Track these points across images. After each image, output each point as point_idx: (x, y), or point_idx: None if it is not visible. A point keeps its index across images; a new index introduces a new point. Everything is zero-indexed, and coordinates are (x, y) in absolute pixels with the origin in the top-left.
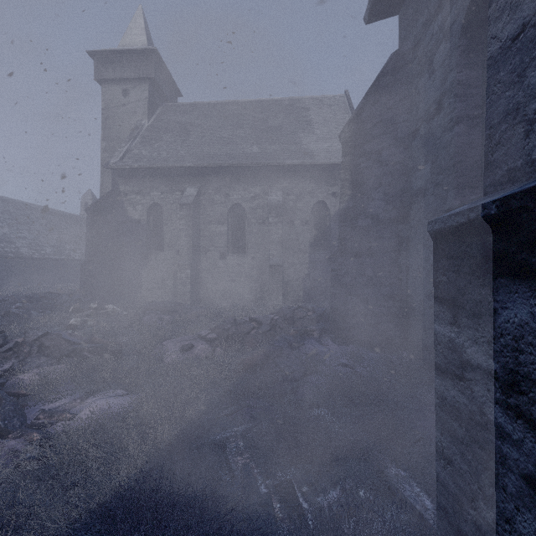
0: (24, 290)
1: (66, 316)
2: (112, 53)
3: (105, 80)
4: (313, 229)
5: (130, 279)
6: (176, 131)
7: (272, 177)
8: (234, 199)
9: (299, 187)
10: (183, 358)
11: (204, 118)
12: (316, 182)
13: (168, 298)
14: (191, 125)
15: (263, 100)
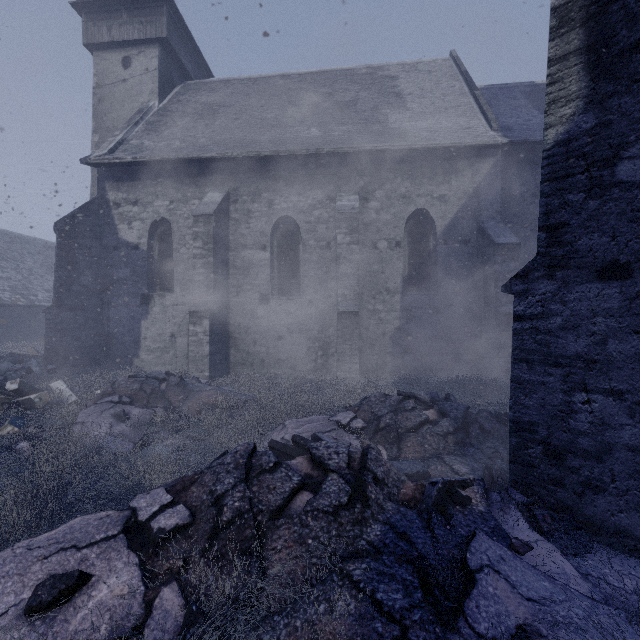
0: None
1: None
2: (107, 3)
3: (97, 46)
4: (408, 256)
5: (123, 335)
6: (197, 114)
7: (342, 172)
8: (282, 209)
9: (385, 187)
10: None
11: (240, 96)
12: (412, 178)
13: (180, 365)
14: (220, 105)
15: (327, 71)
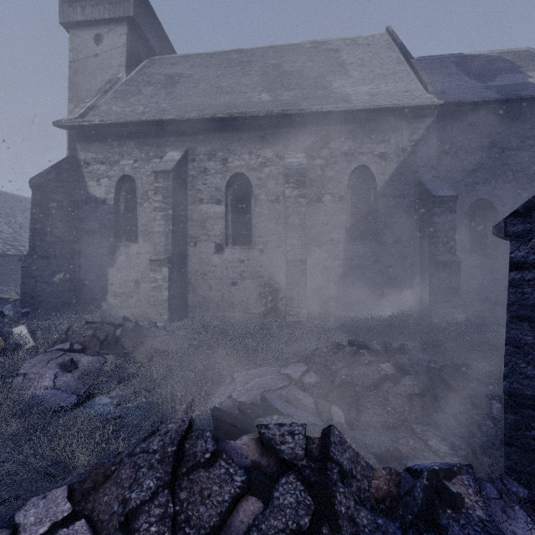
0: None
1: None
2: None
3: (72, 24)
4: (350, 209)
5: (92, 281)
6: (160, 84)
7: (290, 133)
8: (235, 167)
9: (329, 146)
10: None
11: (199, 68)
12: (355, 138)
13: (143, 308)
14: (180, 76)
15: (276, 46)
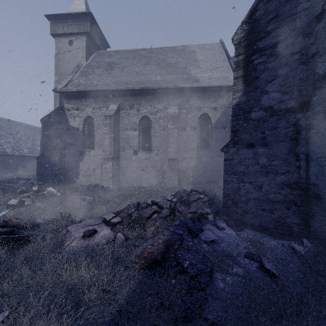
0: (7, 176)
1: (12, 197)
2: (61, 16)
3: (57, 35)
4: (199, 134)
5: (71, 169)
6: (104, 68)
7: (170, 96)
8: (143, 113)
9: (189, 103)
10: (83, 246)
11: (124, 59)
12: (201, 99)
13: (97, 182)
14: (114, 63)
15: (164, 47)
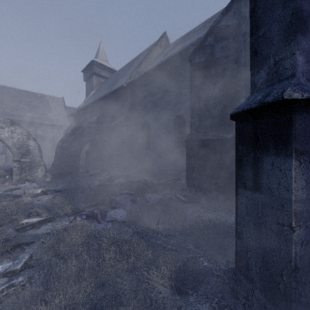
0: None
1: None
2: None
3: None
4: (52, 143)
5: None
6: None
7: (37, 125)
8: None
9: (47, 130)
10: None
11: None
12: (53, 129)
13: None
14: None
15: (28, 91)
